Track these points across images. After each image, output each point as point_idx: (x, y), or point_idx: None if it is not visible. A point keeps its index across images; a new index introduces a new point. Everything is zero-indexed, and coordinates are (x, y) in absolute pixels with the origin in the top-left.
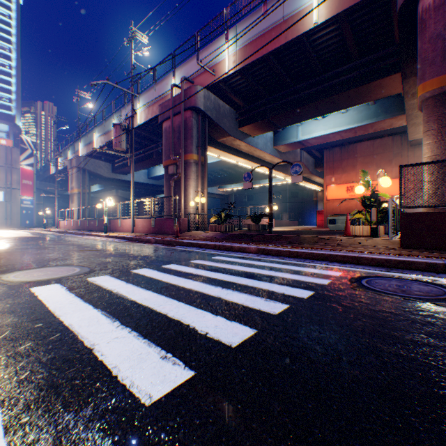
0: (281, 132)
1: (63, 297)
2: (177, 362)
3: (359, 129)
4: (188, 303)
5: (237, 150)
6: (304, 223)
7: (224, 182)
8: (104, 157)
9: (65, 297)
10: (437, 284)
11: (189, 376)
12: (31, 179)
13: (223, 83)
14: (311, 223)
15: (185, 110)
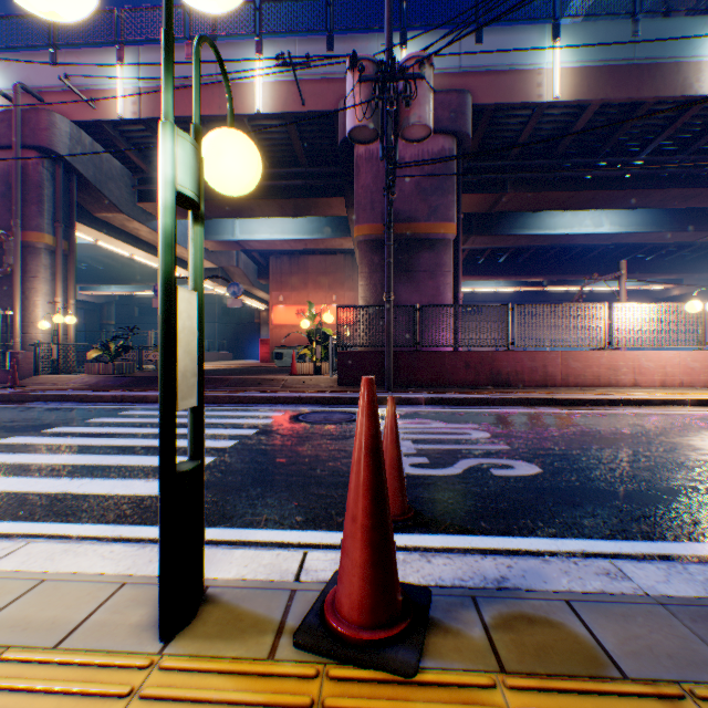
0: (210, 221)
1: None
2: None
3: (311, 243)
4: (135, 454)
5: (134, 236)
6: (243, 355)
7: (97, 281)
8: None
9: None
10: (352, 412)
11: None
12: None
13: (112, 126)
14: (254, 355)
15: (26, 148)
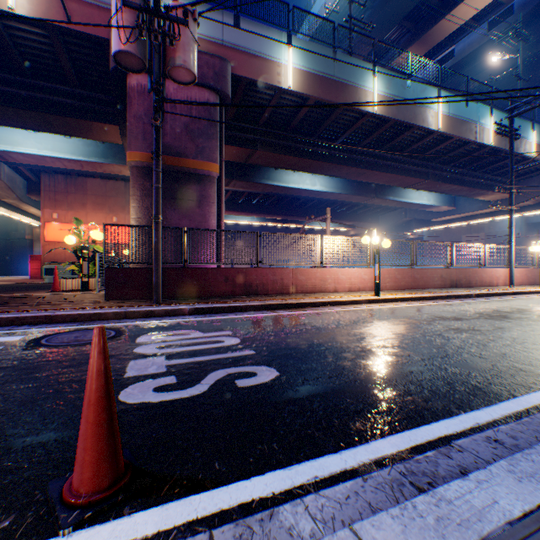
0: None
1: None
2: None
3: (88, 165)
4: None
5: None
6: (12, 271)
7: None
8: None
9: None
10: (113, 329)
11: None
12: None
13: None
14: (27, 271)
15: None
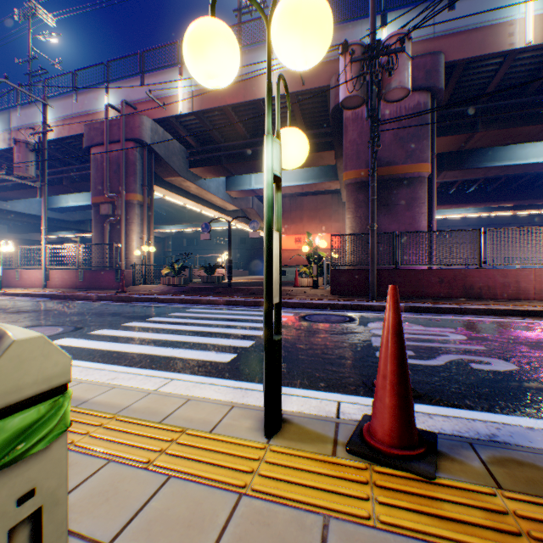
0: (234, 177)
1: (99, 343)
2: (226, 353)
3: (306, 187)
4: (204, 336)
5: (186, 192)
6: (254, 272)
7: (162, 223)
8: None
9: (101, 343)
10: (345, 315)
11: (236, 355)
12: None
13: (175, 119)
14: (262, 272)
15: (127, 140)
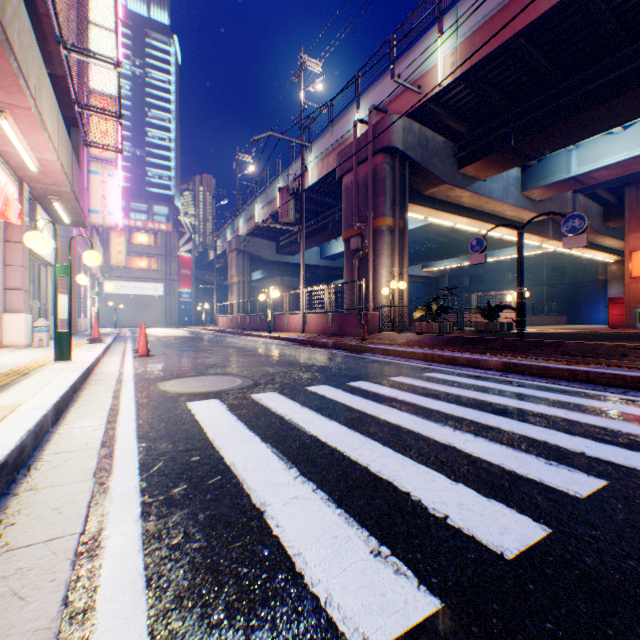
0: (534, 167)
1: (223, 420)
2: (401, 570)
3: None
4: (399, 451)
5: (454, 206)
6: (577, 320)
7: (431, 258)
8: (266, 235)
9: (226, 420)
10: None
11: (432, 610)
12: (189, 268)
13: (433, 103)
14: (593, 320)
15: (374, 154)
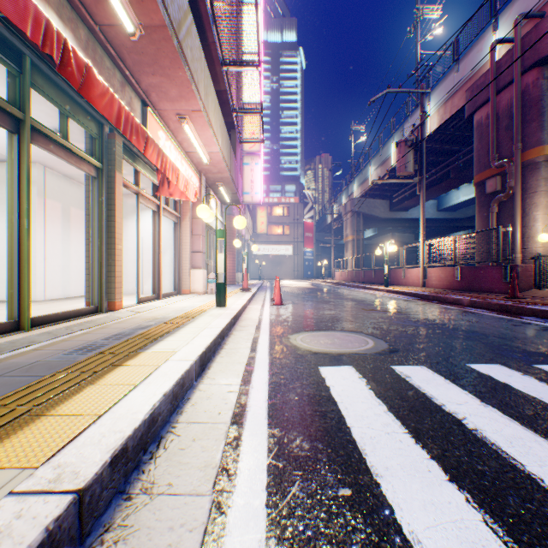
0: None
1: (367, 407)
2: None
3: None
4: None
5: None
6: None
7: None
8: (378, 195)
9: (371, 409)
10: None
11: None
12: (310, 231)
13: None
14: None
15: (522, 72)
